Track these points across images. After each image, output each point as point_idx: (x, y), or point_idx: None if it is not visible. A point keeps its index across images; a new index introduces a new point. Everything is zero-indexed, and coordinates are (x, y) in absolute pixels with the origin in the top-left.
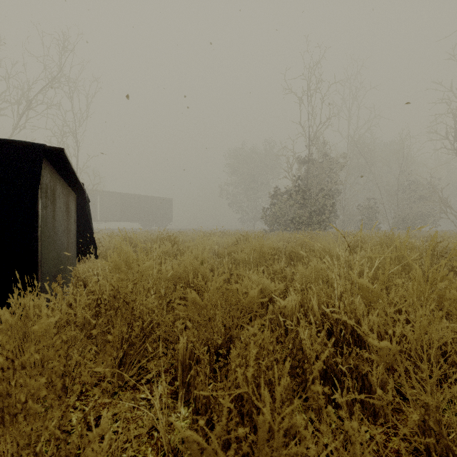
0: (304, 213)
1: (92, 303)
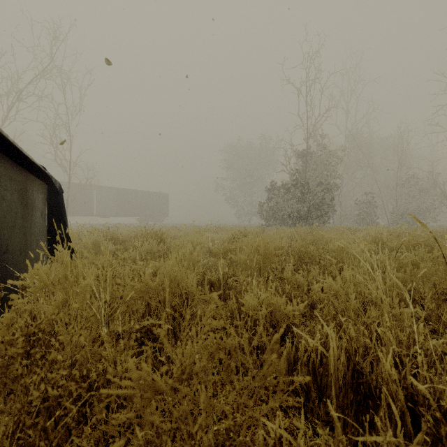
0: (302, 208)
1: None
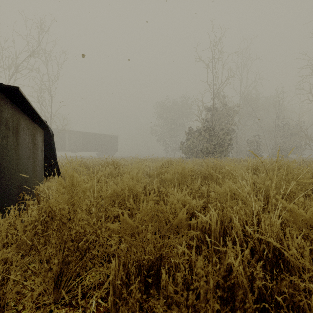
0: (210, 146)
1: (33, 222)
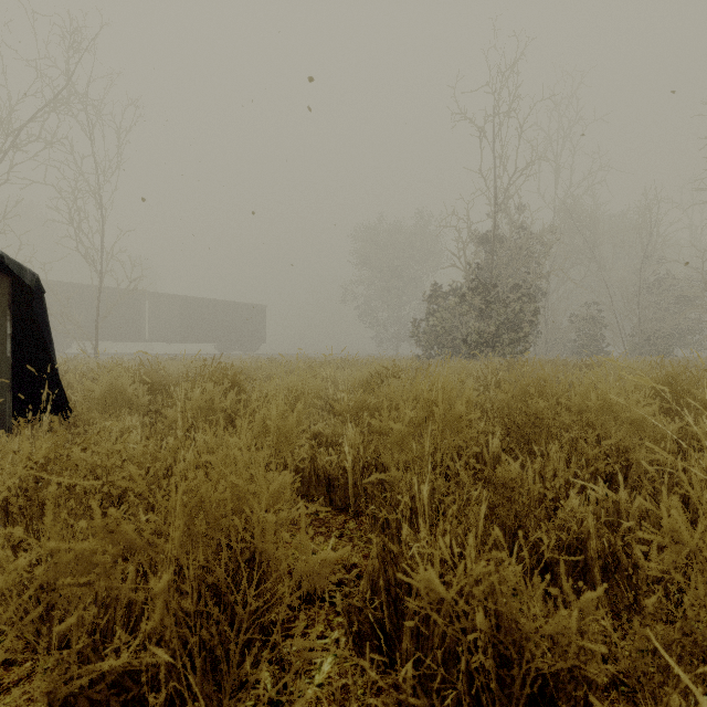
0: (486, 327)
1: None
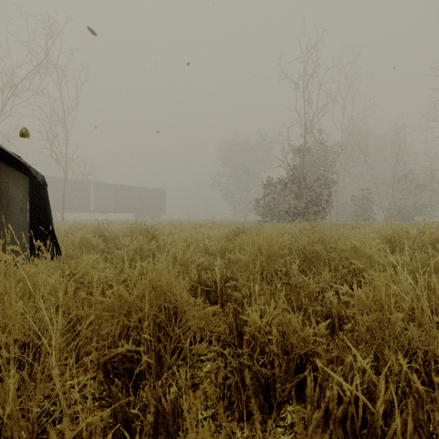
0: (300, 204)
1: None
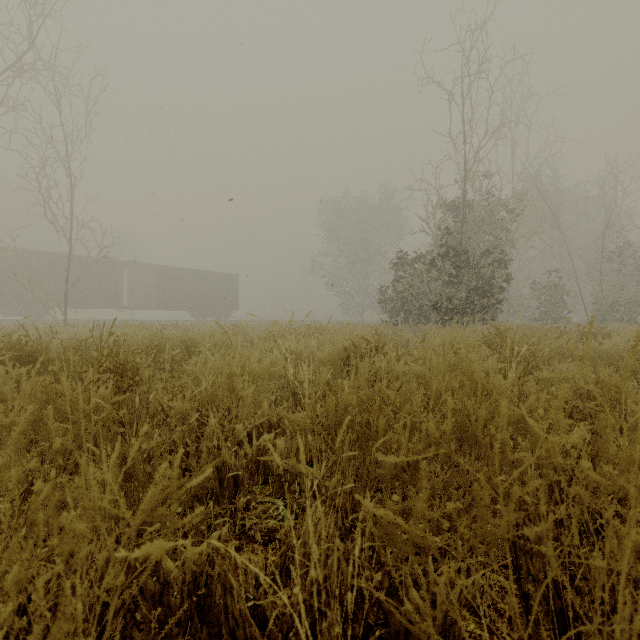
0: (457, 293)
1: None
